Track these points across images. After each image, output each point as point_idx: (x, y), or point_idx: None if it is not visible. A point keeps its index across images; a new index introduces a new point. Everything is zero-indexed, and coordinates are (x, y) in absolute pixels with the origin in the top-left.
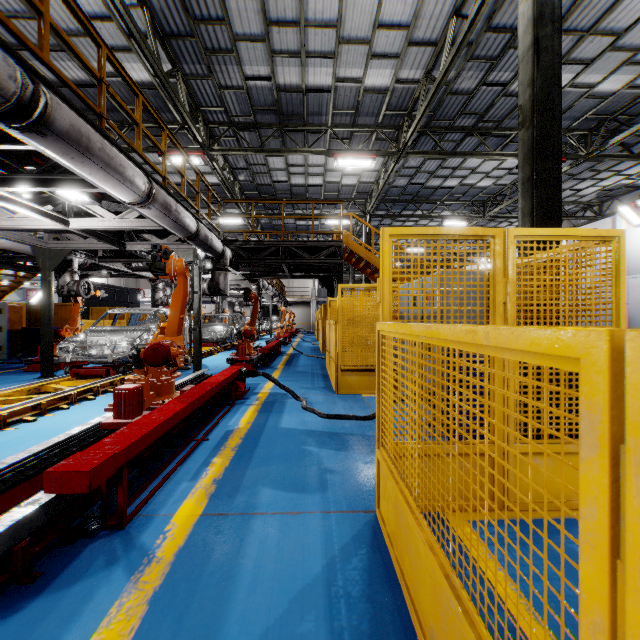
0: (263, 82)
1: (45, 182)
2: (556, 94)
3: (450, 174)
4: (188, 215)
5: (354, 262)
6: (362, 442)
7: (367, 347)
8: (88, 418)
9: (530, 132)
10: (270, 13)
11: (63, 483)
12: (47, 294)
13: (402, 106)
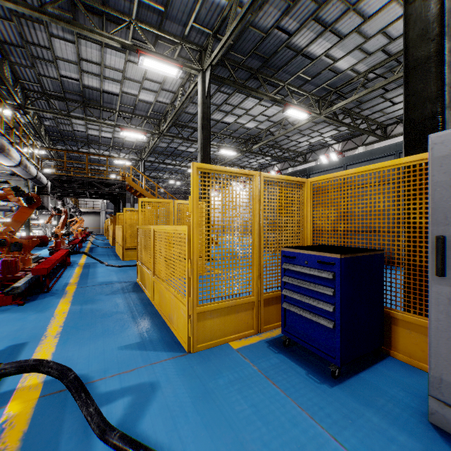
0: (73, 80)
1: None
2: (209, 145)
3: (190, 146)
4: (33, 167)
5: (133, 192)
6: (134, 271)
7: None
8: None
9: (200, 157)
10: (82, 55)
11: (38, 272)
12: None
13: (160, 111)
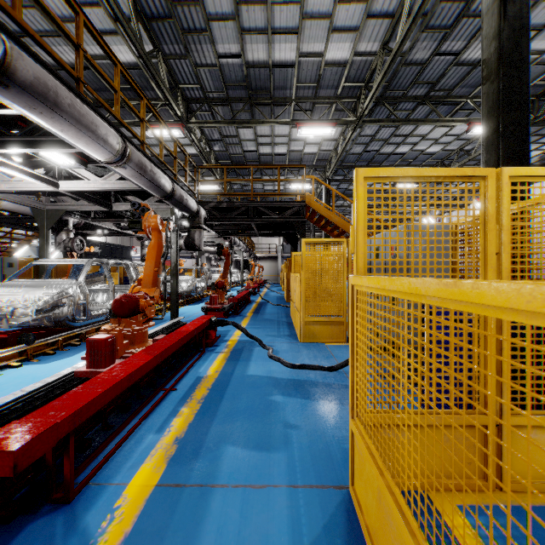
0: (234, 59)
1: (28, 144)
2: (523, 45)
3: (402, 141)
4: (163, 176)
5: (315, 220)
6: (328, 396)
7: (329, 298)
8: (69, 364)
9: (496, 85)
10: None
11: None
12: (44, 250)
13: (360, 78)
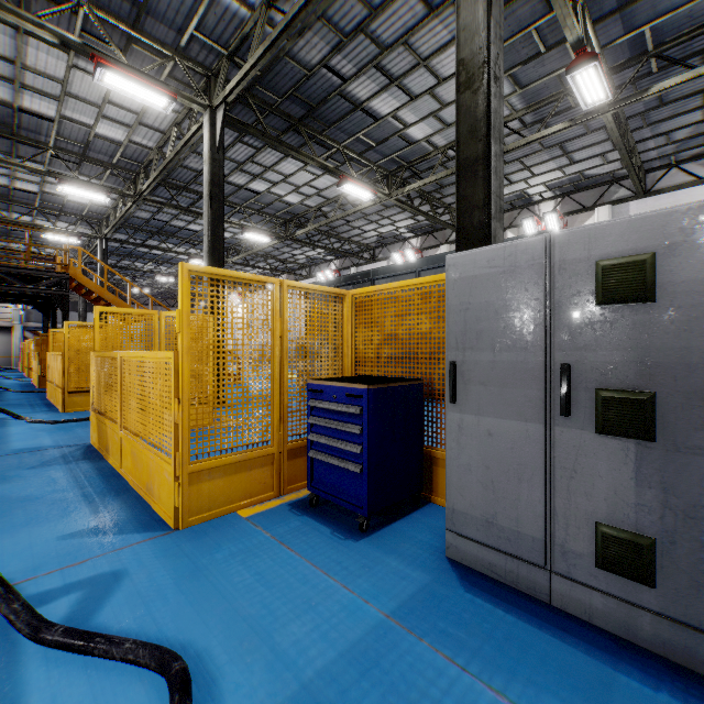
0: None
1: None
2: (221, 226)
3: (193, 221)
4: None
5: (84, 293)
6: (86, 428)
7: None
8: None
9: (208, 243)
10: None
11: None
12: None
13: (138, 159)
